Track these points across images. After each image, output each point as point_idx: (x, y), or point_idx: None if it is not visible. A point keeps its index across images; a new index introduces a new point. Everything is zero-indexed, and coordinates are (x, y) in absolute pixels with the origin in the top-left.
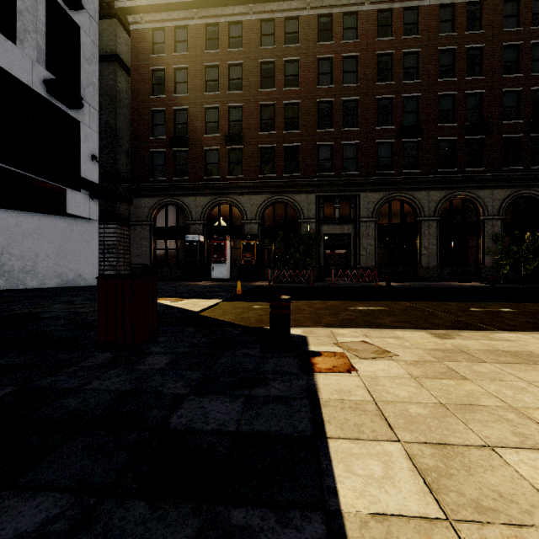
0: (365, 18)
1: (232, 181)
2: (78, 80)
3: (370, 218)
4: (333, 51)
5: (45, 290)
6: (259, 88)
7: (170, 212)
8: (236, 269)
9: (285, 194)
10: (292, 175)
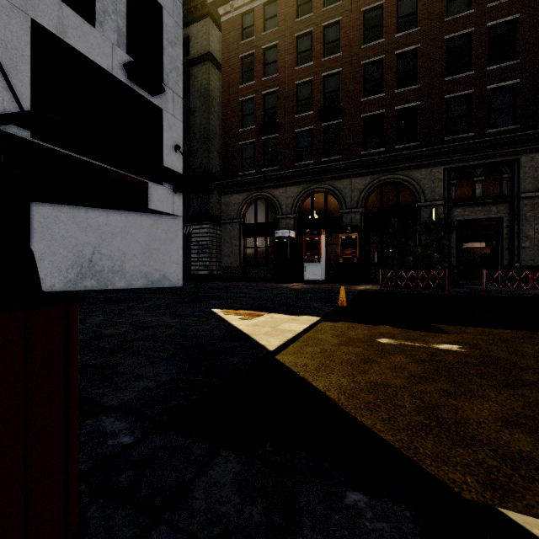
0: None
1: (327, 164)
2: (161, 65)
3: None
4: None
5: (131, 291)
6: (362, 44)
7: (261, 209)
8: (332, 268)
9: (398, 172)
10: (408, 146)
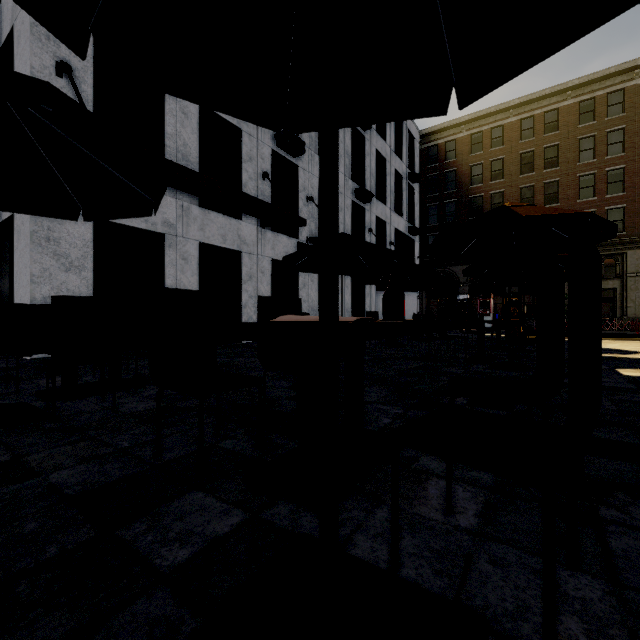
0: (632, 92)
1: None
2: (413, 218)
3: (639, 273)
4: (595, 130)
5: None
6: (519, 175)
7: None
8: (497, 319)
9: None
10: None
